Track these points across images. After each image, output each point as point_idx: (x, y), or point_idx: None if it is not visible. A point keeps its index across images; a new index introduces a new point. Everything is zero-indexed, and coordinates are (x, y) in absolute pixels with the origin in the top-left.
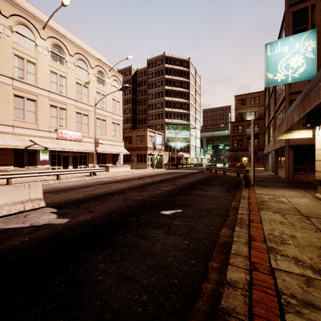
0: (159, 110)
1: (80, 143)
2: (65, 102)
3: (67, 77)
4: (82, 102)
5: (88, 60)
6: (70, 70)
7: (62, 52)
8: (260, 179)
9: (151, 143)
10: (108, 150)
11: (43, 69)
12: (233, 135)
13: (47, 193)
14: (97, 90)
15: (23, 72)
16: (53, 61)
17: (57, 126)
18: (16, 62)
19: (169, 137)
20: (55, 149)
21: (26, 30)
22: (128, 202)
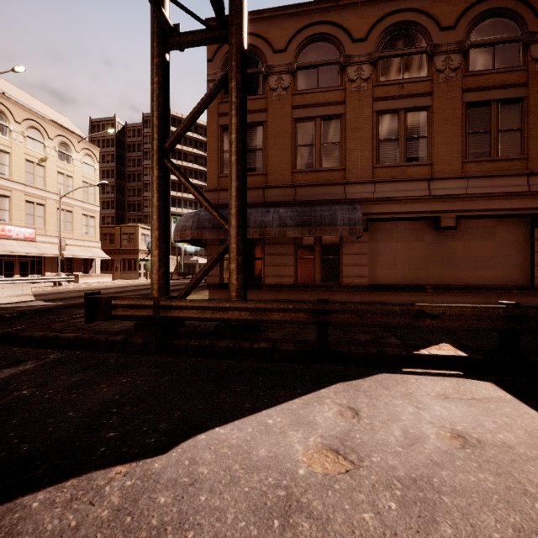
0: None
1: (33, 244)
2: (9, 186)
3: (12, 153)
4: (34, 186)
5: (45, 129)
6: (16, 143)
7: (4, 119)
8: None
9: (145, 244)
10: (77, 254)
11: None
12: None
13: None
14: (59, 169)
15: None
16: None
17: None
18: None
19: None
20: None
21: None
22: None
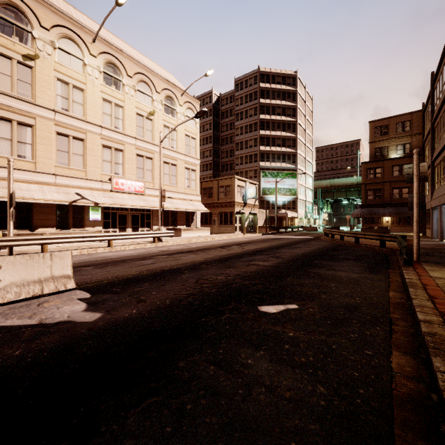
0: (251, 149)
1: (142, 197)
2: (122, 140)
3: (124, 107)
4: (144, 140)
5: (152, 82)
6: (128, 97)
7: (118, 73)
8: (425, 252)
9: (240, 196)
10: (180, 207)
11: (94, 97)
12: (368, 183)
13: (89, 266)
14: (165, 122)
15: (68, 102)
16: (106, 85)
17: (112, 174)
18: (59, 89)
19: (266, 188)
20: (109, 205)
21: (72, 46)
22: (202, 286)
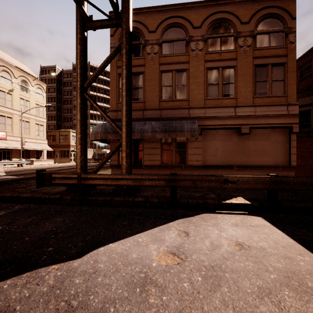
0: None
1: (4, 141)
2: None
3: None
4: (5, 106)
5: (12, 72)
6: None
7: None
8: None
9: (74, 141)
10: (32, 147)
11: None
12: None
13: None
14: (21, 96)
15: None
16: None
17: None
18: None
19: None
20: None
21: None
22: None
